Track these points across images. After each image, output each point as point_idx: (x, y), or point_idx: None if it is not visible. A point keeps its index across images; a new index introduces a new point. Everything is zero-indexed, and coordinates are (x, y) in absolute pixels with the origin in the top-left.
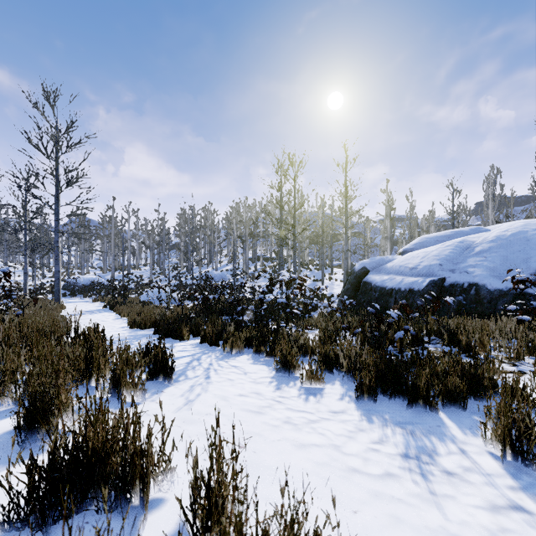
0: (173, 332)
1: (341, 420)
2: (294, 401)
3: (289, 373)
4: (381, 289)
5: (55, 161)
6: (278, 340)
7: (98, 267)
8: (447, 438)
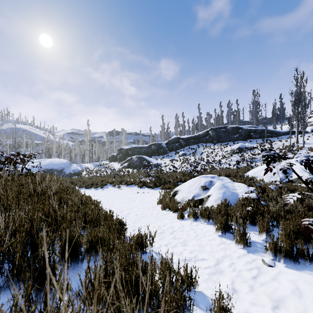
0: None
1: None
2: None
3: None
4: None
5: None
6: None
7: None
8: None
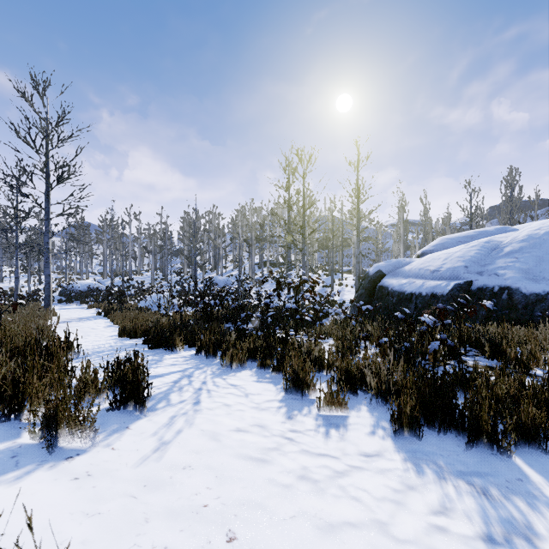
0: (165, 341)
1: (378, 468)
2: (310, 437)
3: (302, 396)
4: (399, 294)
5: (45, 155)
6: (287, 352)
7: (98, 273)
8: (541, 503)
